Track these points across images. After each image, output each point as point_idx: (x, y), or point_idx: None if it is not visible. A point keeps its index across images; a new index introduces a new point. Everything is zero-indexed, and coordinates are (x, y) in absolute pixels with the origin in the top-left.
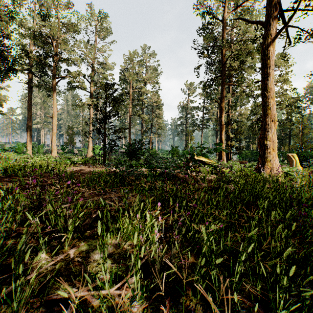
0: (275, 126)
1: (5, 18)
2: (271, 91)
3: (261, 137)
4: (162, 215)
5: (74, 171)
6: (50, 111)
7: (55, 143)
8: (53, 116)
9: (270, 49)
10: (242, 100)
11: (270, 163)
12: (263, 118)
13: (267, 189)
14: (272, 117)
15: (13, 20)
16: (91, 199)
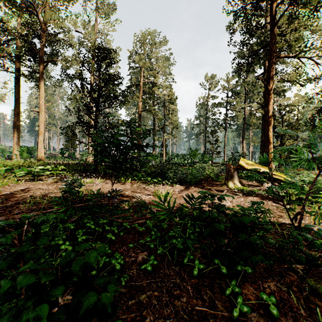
0: None
1: None
2: None
3: None
4: None
5: None
6: (54, 112)
7: (42, 144)
8: (39, 110)
9: None
10: None
11: None
12: None
13: None
14: None
15: None
16: None
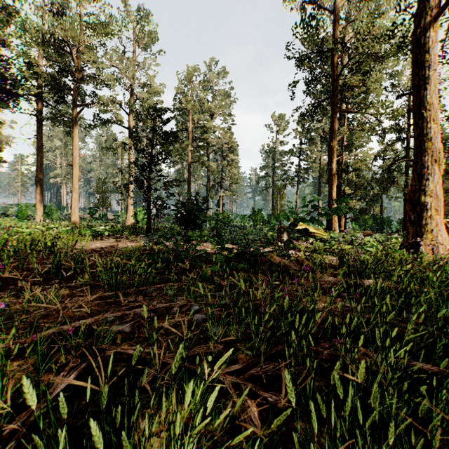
0: (439, 170)
1: (1, 15)
2: (432, 108)
3: (413, 189)
4: (251, 383)
5: (92, 248)
6: None
7: (76, 203)
8: (73, 163)
9: (431, 35)
10: (358, 140)
11: (431, 235)
12: (416, 156)
13: (445, 286)
14: (435, 153)
15: (14, 20)
16: (78, 323)
